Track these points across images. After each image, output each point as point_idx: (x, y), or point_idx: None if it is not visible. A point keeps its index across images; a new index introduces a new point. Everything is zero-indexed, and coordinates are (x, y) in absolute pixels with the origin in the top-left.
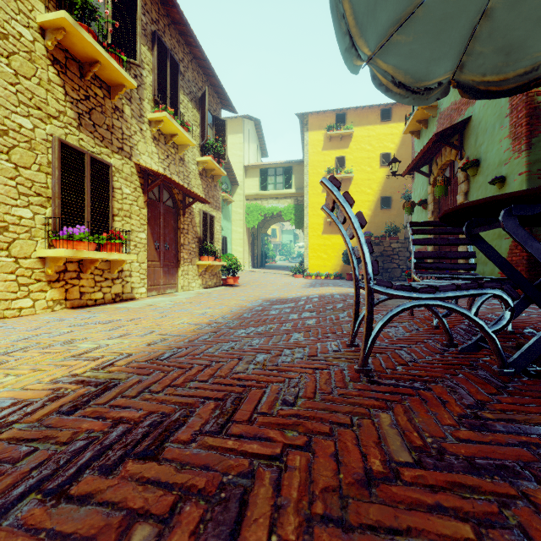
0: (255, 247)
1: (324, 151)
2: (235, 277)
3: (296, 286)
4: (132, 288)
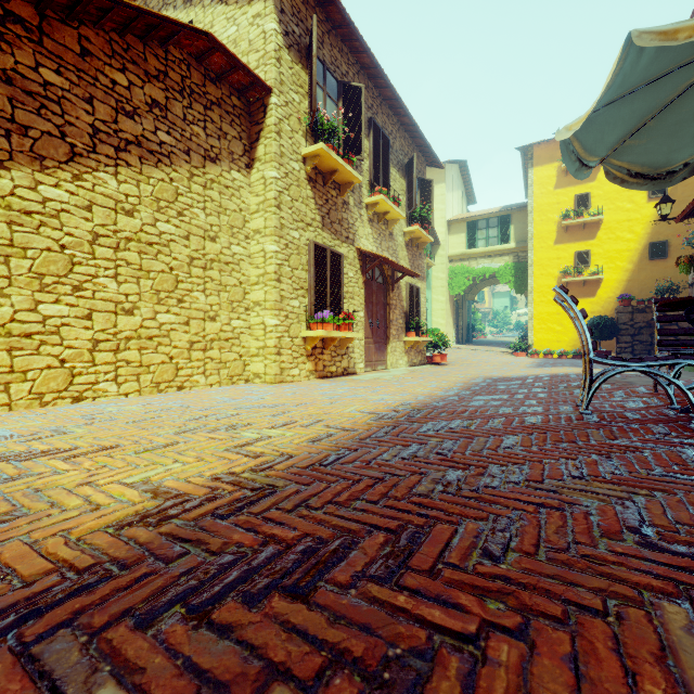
0: (460, 318)
1: (557, 190)
2: (442, 355)
3: (518, 366)
4: (354, 363)
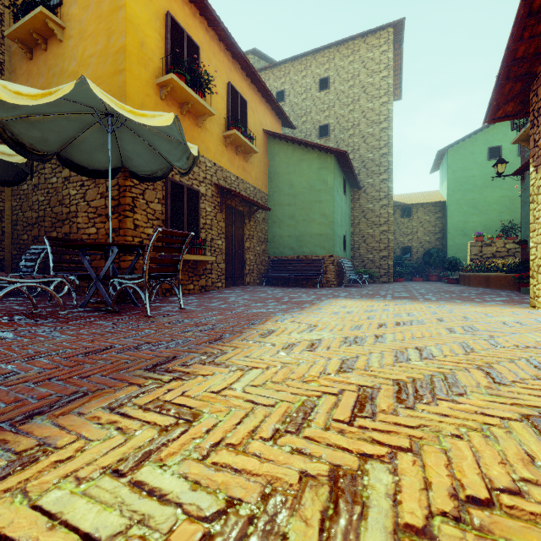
0: None
1: None
2: None
3: None
4: None
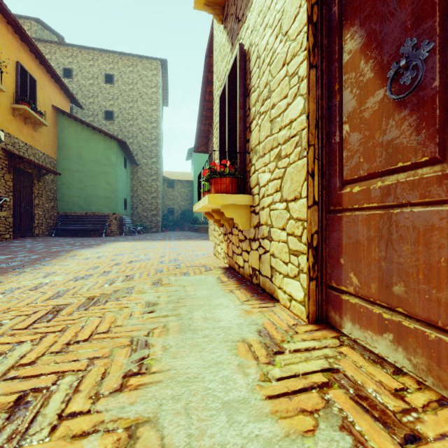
0: None
1: None
2: None
3: None
4: (274, 269)
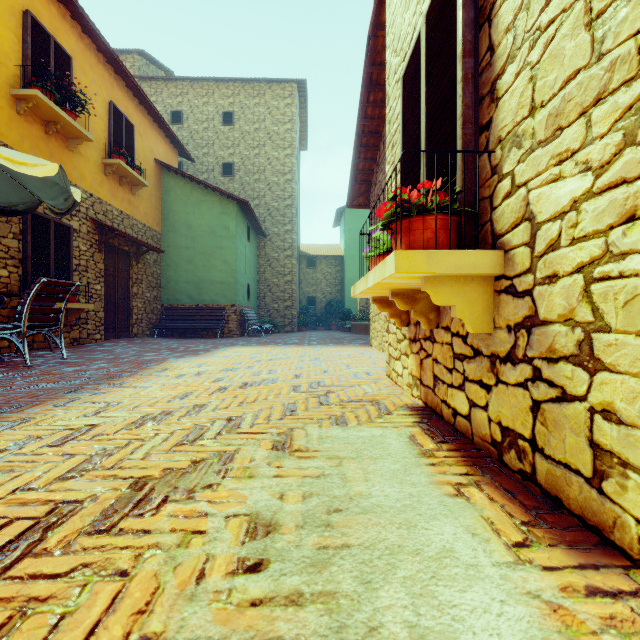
0: None
1: None
2: None
3: None
4: (608, 455)
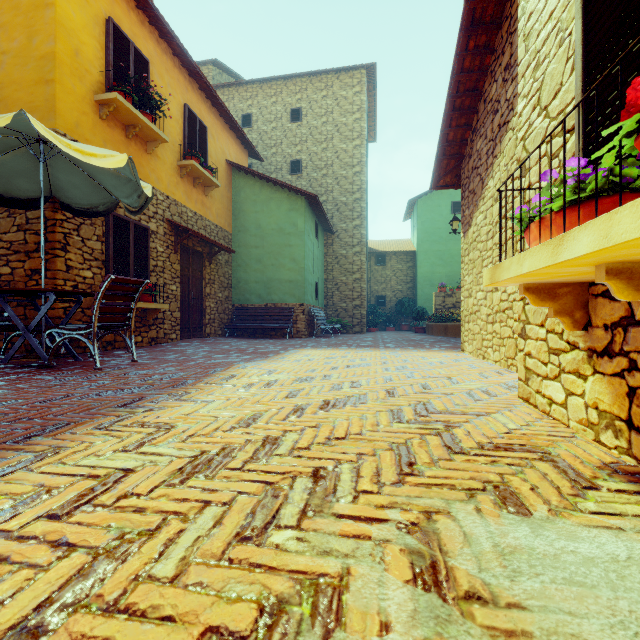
0: None
1: None
2: None
3: None
4: None
